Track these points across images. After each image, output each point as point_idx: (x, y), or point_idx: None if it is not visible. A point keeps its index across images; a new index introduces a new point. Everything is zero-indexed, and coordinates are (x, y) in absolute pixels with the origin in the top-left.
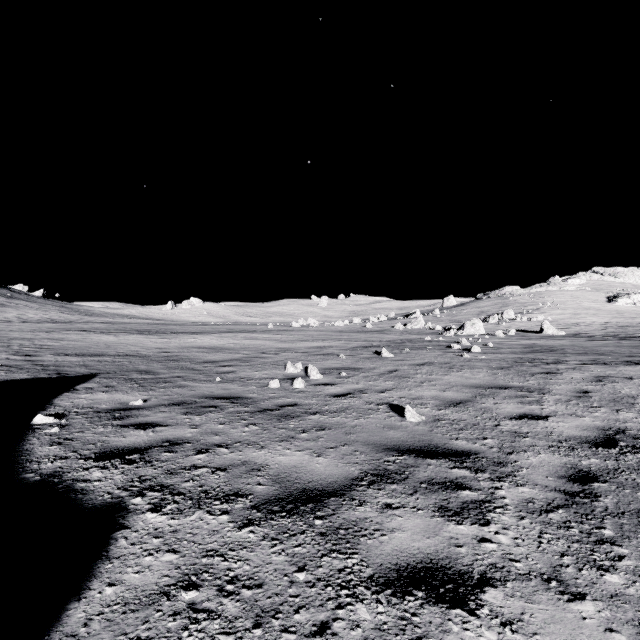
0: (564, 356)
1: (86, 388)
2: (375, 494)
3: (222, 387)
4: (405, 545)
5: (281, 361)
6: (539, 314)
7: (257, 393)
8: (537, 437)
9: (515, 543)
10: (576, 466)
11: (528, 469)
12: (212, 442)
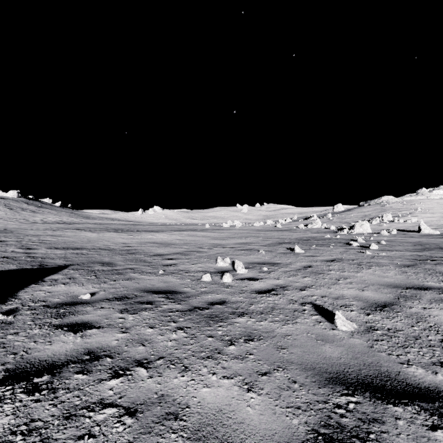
0: None
1: (52, 279)
2: None
3: (163, 280)
4: None
5: (213, 255)
6: (412, 217)
7: (191, 287)
8: None
9: None
10: None
11: None
12: (134, 356)
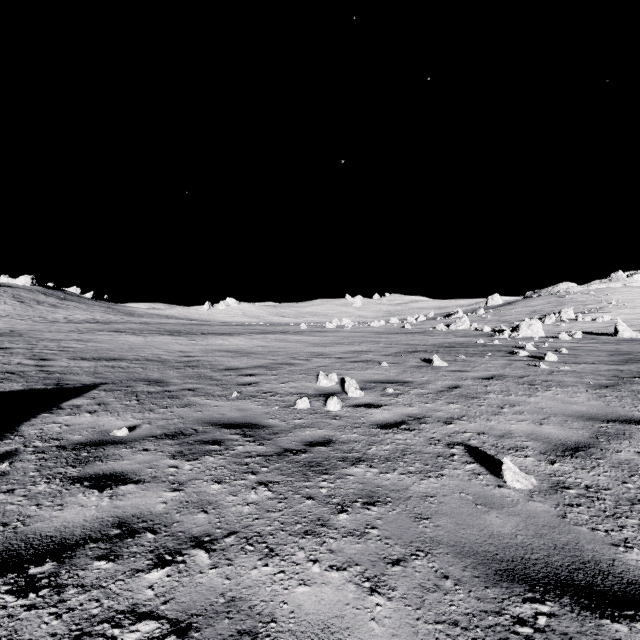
0: None
1: (73, 406)
2: None
3: (237, 406)
4: None
5: (312, 369)
6: (604, 314)
7: (279, 418)
8: None
9: None
10: None
11: None
12: (189, 531)
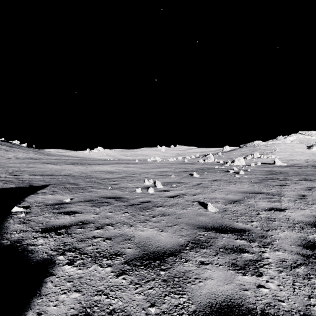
0: (288, 176)
1: (42, 192)
2: (194, 255)
3: (111, 192)
4: (214, 289)
5: (142, 178)
6: (272, 155)
7: (129, 195)
8: (281, 221)
9: (279, 288)
10: (306, 239)
11: (279, 240)
12: (104, 222)
